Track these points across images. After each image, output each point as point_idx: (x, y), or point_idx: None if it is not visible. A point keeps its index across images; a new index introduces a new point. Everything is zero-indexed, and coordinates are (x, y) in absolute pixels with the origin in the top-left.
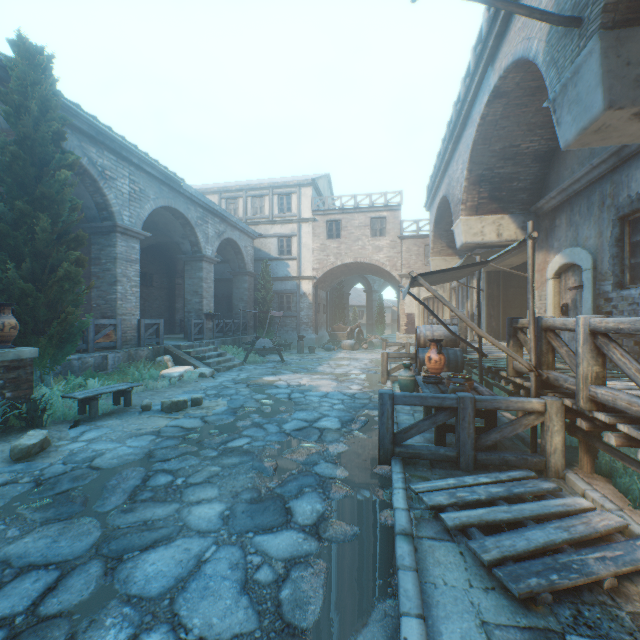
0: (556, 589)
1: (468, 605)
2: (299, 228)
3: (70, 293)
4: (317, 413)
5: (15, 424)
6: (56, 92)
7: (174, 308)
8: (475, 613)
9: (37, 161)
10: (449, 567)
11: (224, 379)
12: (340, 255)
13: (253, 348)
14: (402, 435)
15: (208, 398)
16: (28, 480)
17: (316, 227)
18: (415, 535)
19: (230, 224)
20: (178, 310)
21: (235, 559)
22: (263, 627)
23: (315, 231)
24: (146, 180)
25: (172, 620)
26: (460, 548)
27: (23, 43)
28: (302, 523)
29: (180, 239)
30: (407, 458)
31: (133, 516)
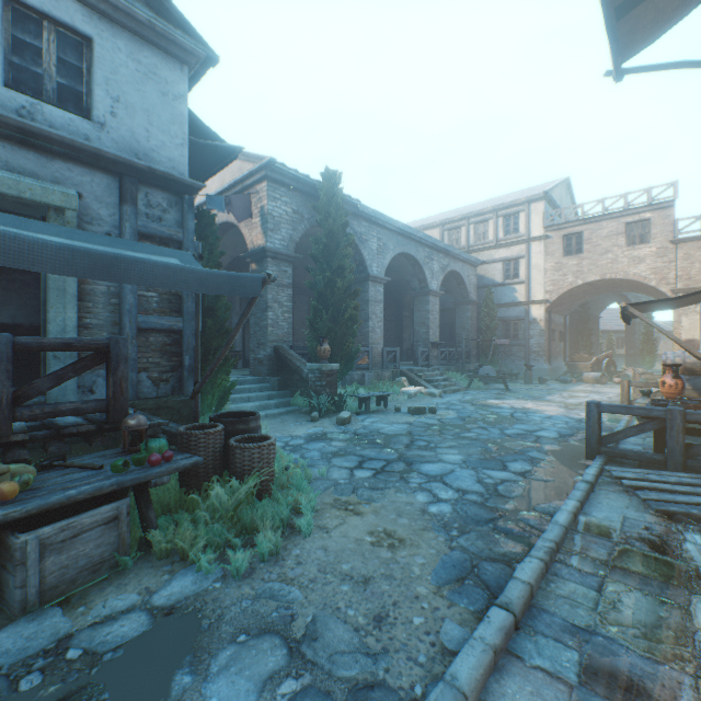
0: (692, 516)
1: (618, 511)
2: (527, 248)
3: (351, 329)
4: (536, 427)
5: (330, 408)
6: (342, 196)
7: (401, 338)
8: (621, 514)
9: (333, 245)
10: (615, 500)
11: (450, 399)
12: (580, 273)
13: (476, 375)
14: (608, 438)
15: (440, 409)
16: (351, 433)
17: (548, 245)
18: (596, 487)
19: (453, 257)
20: (404, 340)
21: (471, 473)
22: (488, 492)
23: (547, 249)
24: (387, 235)
25: (443, 482)
26: (630, 497)
27: (327, 172)
28: (513, 471)
29: (409, 278)
30: (615, 460)
31: (411, 452)
